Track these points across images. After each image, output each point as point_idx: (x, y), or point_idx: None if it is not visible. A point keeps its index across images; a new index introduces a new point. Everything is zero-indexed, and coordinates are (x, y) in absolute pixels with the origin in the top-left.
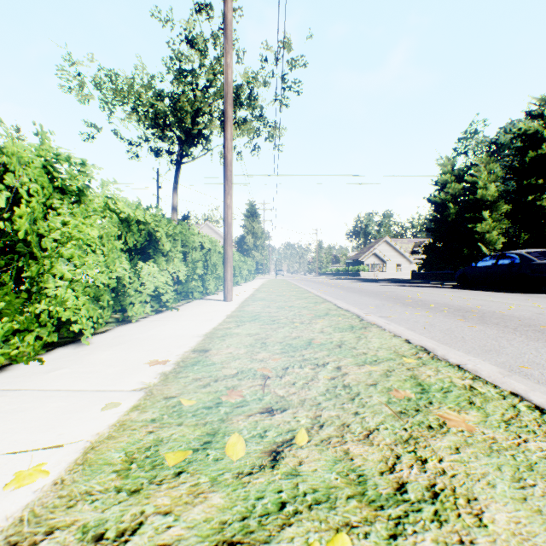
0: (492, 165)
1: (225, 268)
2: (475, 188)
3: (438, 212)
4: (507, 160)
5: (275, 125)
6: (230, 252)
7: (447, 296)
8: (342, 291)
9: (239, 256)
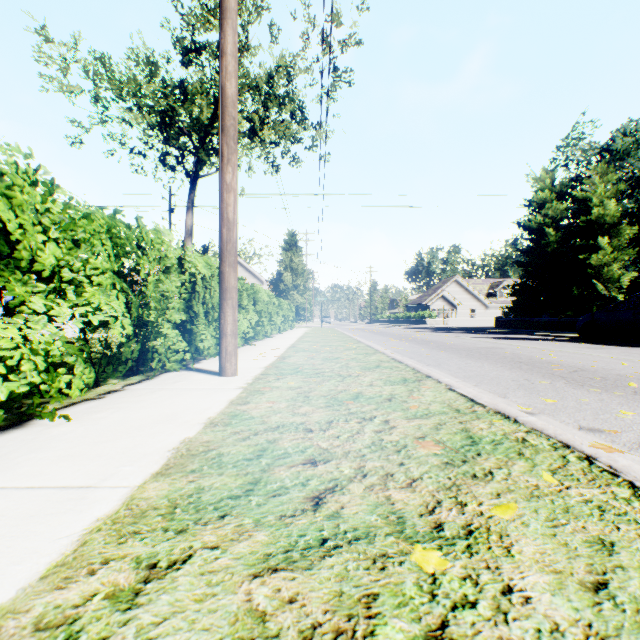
0: (611, 175)
1: (222, 310)
2: (587, 206)
3: (532, 241)
4: (626, 172)
5: (320, 120)
6: (232, 279)
7: (604, 358)
8: (422, 347)
9: (269, 296)
